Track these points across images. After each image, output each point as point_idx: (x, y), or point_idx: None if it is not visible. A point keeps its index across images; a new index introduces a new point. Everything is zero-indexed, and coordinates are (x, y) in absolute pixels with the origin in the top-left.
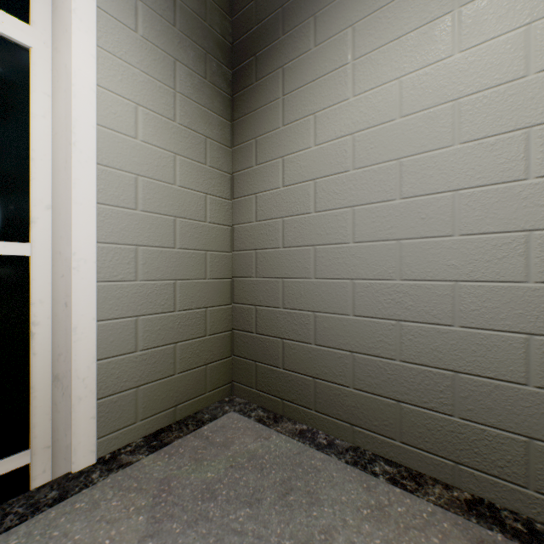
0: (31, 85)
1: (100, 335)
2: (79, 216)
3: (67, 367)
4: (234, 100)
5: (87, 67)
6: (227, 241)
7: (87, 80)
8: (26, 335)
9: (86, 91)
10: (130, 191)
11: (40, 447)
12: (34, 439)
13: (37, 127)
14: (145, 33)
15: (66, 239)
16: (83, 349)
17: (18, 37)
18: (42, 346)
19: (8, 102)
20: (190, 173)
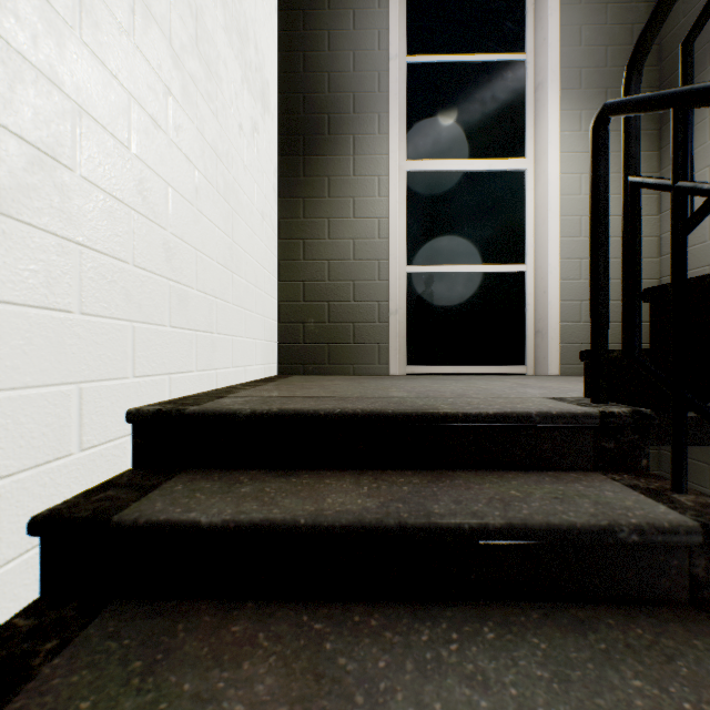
0: (526, 188)
1: (560, 309)
2: (551, 246)
3: (544, 324)
4: (660, 133)
5: (554, 168)
6: (653, 250)
7: (555, 174)
8: (523, 311)
9: (554, 180)
10: (576, 227)
11: (529, 367)
12: (527, 361)
13: (528, 208)
14: (585, 128)
15: (544, 259)
16: (553, 314)
17: (521, 168)
18: (530, 316)
19: (517, 200)
20: (618, 205)
